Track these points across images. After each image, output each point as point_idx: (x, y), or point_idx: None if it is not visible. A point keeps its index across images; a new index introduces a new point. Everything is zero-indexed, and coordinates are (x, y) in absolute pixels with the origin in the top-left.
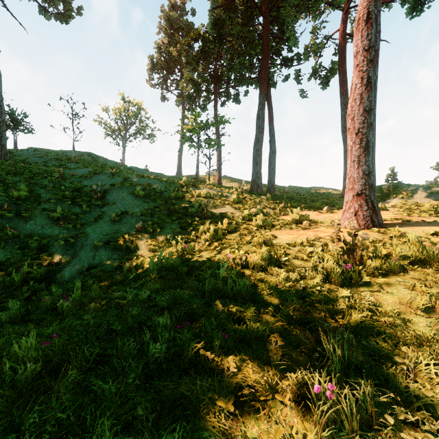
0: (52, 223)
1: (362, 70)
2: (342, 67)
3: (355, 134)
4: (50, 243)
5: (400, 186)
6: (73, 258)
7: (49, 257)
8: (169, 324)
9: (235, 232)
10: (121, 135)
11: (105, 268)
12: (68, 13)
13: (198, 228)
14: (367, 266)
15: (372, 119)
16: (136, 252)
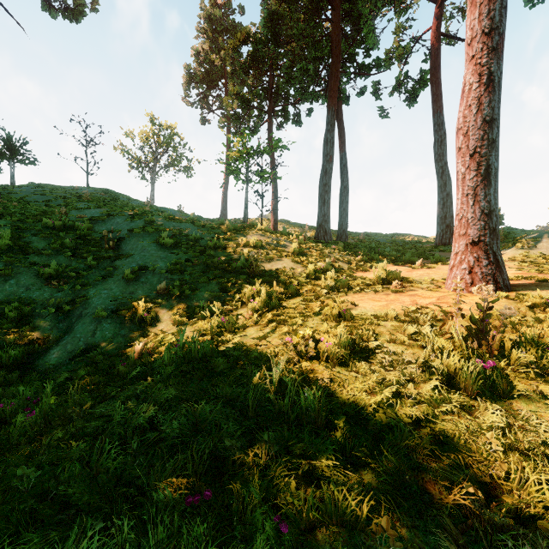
0: (42, 282)
1: (480, 63)
2: (435, 77)
3: (470, 156)
4: (36, 312)
5: (512, 233)
6: (66, 333)
7: (31, 332)
8: (169, 500)
9: (296, 297)
10: (150, 167)
11: (109, 350)
12: (80, 9)
13: (244, 290)
14: (513, 359)
15: (494, 133)
16: (155, 325)
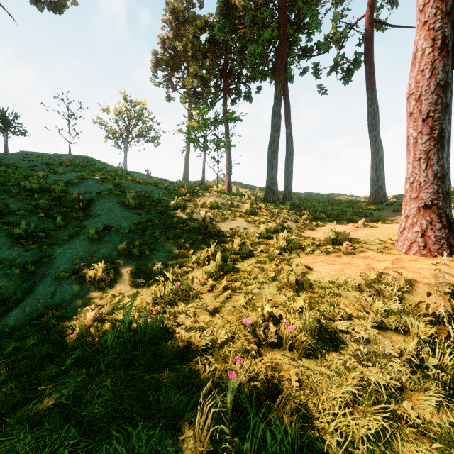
0: (12, 242)
1: (434, 27)
2: (369, 57)
3: (422, 121)
4: (3, 271)
5: None
6: (28, 293)
7: None
8: None
9: (250, 257)
10: (123, 138)
11: (65, 313)
12: (62, 2)
13: (200, 250)
14: None
15: (448, 97)
16: (113, 285)
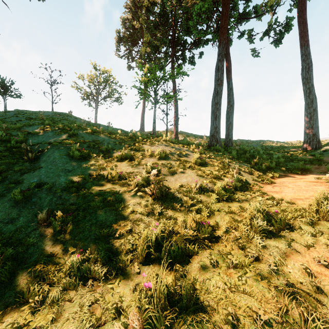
0: None
1: None
2: (303, 18)
3: None
4: None
5: None
6: None
7: None
8: None
9: (213, 242)
10: (94, 98)
11: None
12: None
13: (141, 224)
14: None
15: None
16: (1, 293)
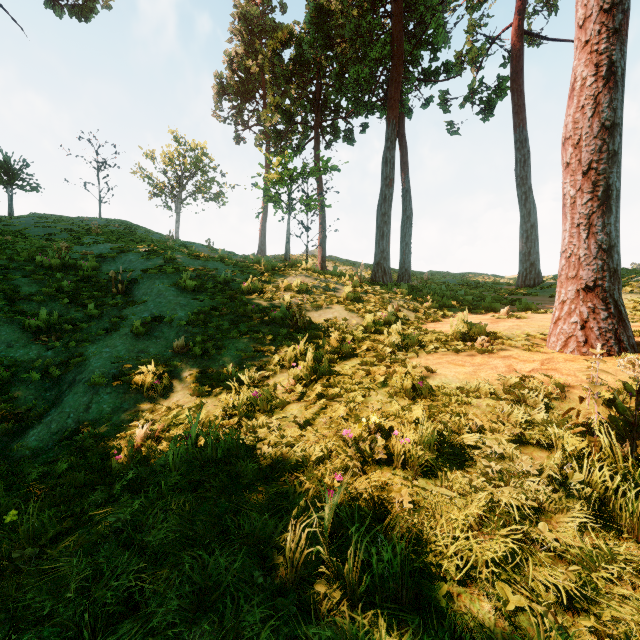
0: (28, 338)
1: (597, 50)
2: (517, 83)
3: (582, 174)
4: (17, 377)
5: None
6: (53, 406)
7: (8, 404)
8: None
9: (352, 357)
10: (174, 194)
11: (105, 431)
12: (90, 5)
13: (285, 348)
14: None
15: (616, 143)
16: (168, 395)
